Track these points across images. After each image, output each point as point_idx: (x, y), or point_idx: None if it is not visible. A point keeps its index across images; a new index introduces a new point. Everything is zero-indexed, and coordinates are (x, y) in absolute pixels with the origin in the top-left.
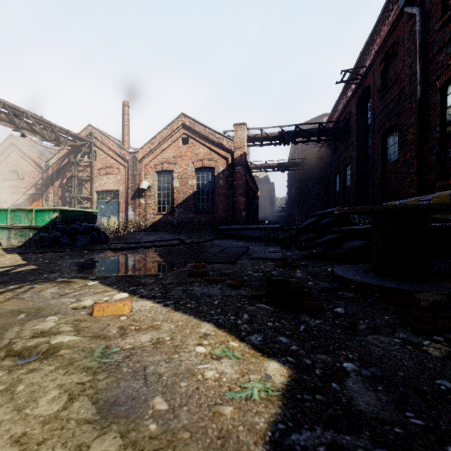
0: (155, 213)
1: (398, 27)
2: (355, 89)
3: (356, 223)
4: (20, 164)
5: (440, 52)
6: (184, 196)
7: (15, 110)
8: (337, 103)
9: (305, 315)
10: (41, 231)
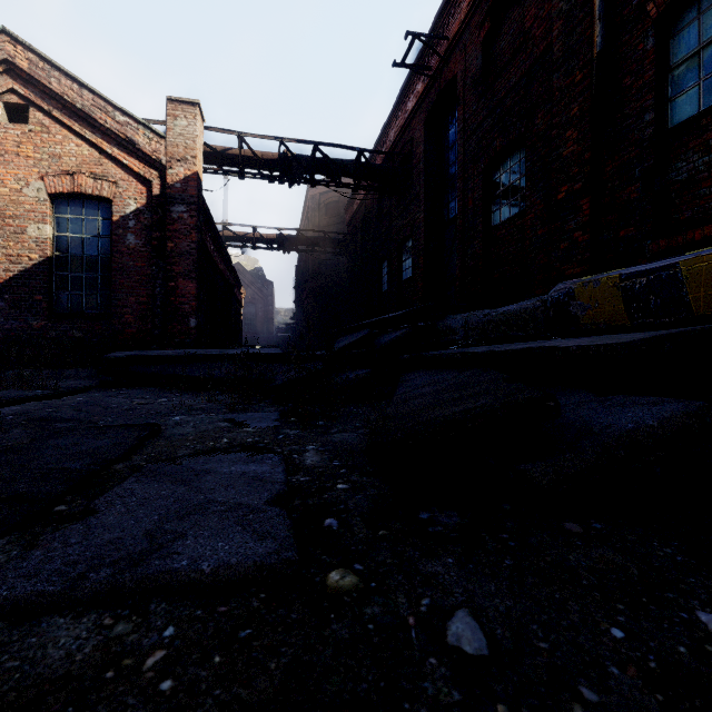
0: None
1: None
2: (423, 93)
3: (450, 344)
4: None
5: None
6: (11, 269)
7: None
8: (386, 127)
9: None
10: None
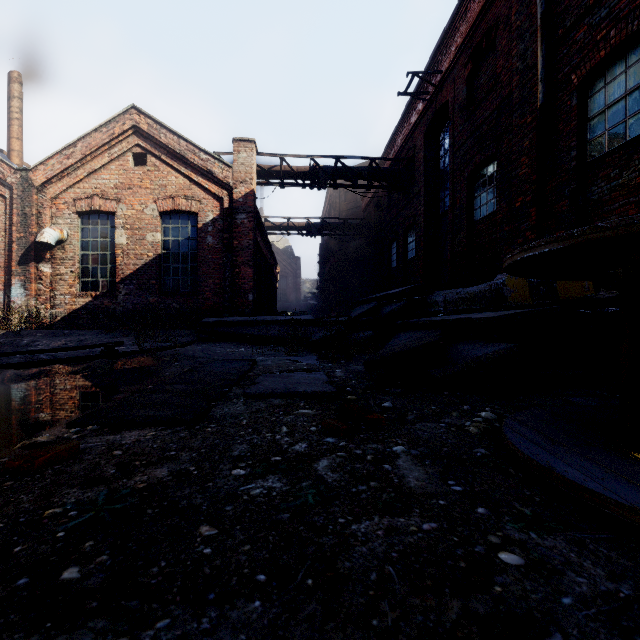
0: (75, 293)
1: (497, 2)
2: (423, 111)
3: (436, 313)
4: None
5: (577, 25)
6: (137, 263)
7: None
8: (394, 135)
9: None
10: None
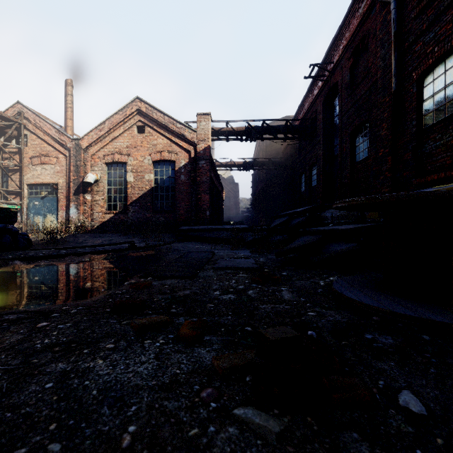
0: (104, 211)
1: (369, 20)
2: (322, 87)
3: (327, 224)
4: None
5: (416, 41)
6: (139, 193)
7: None
8: (303, 101)
9: (352, 433)
10: None
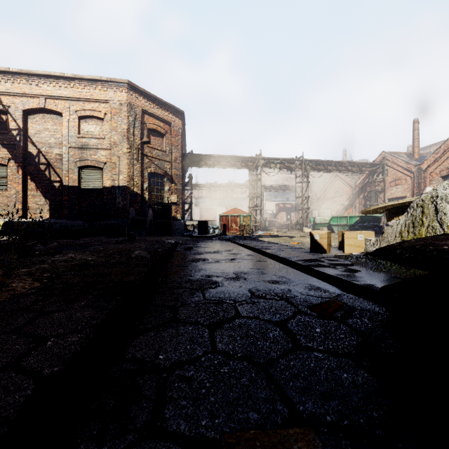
0: None
1: None
2: None
3: None
4: (340, 187)
5: None
6: None
7: (339, 163)
8: None
9: None
10: (351, 227)
